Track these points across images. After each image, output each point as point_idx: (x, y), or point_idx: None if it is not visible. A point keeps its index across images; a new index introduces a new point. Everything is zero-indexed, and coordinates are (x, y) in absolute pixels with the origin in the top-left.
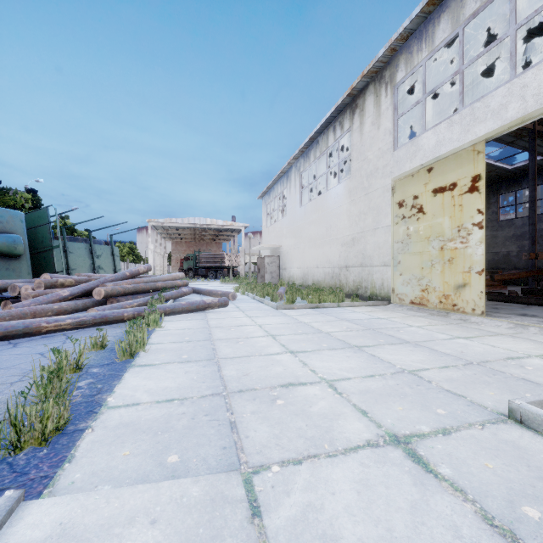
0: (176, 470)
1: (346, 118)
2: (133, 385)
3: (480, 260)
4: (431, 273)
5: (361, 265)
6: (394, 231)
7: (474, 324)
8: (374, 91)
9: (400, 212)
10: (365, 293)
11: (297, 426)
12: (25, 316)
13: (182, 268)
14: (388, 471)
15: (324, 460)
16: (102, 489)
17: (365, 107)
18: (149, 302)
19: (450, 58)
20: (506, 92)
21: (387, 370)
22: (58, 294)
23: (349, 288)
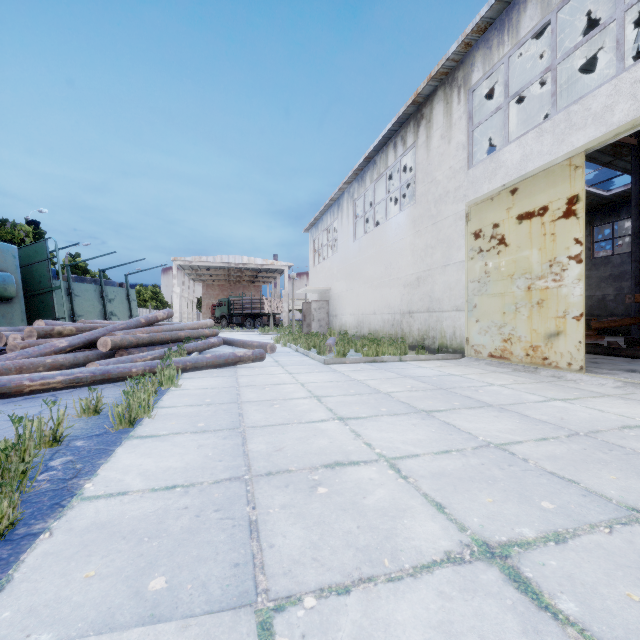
0: (158, 604)
1: (409, 131)
2: (125, 465)
3: (578, 303)
4: (515, 319)
5: (427, 311)
6: (469, 267)
7: (571, 382)
8: (444, 97)
9: (477, 244)
10: (432, 345)
11: (344, 528)
12: (8, 372)
13: (214, 316)
14: (481, 607)
15: (383, 586)
16: (36, 639)
17: (432, 117)
18: (166, 355)
19: (538, 57)
20: (612, 91)
21: (466, 443)
22: (54, 345)
23: (414, 339)
